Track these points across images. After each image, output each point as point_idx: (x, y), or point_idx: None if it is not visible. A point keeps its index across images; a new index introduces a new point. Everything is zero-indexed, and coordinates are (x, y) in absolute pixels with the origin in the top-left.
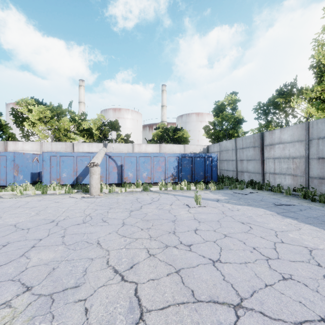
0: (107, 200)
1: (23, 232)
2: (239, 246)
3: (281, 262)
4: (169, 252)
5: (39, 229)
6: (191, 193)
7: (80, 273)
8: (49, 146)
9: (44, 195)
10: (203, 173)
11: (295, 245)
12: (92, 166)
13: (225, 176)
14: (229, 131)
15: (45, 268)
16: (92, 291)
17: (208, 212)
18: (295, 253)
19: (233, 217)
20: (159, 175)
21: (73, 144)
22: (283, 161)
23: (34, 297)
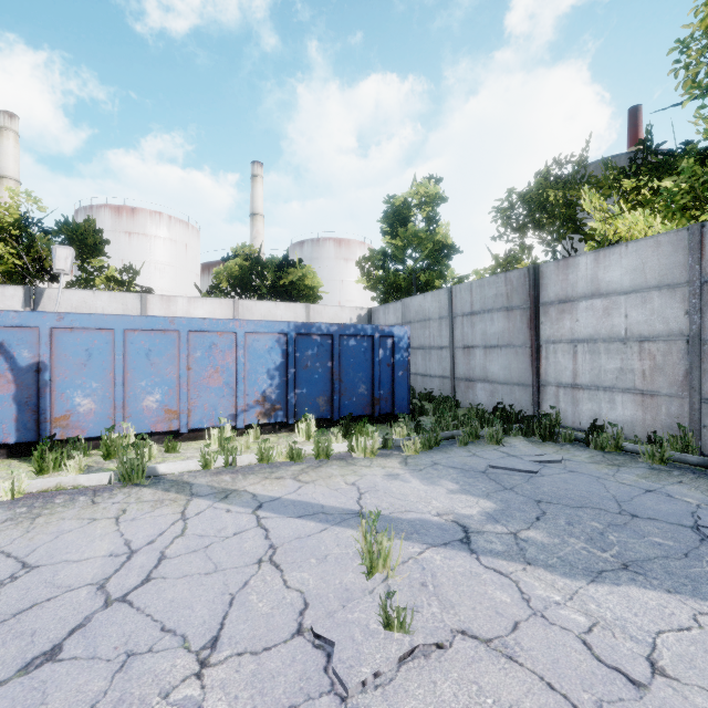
0: None
1: None
2: None
3: None
4: None
5: None
6: (333, 484)
7: None
8: None
9: None
10: (369, 388)
11: None
12: None
13: (419, 393)
14: (421, 276)
15: None
16: None
17: None
18: None
19: None
20: (214, 402)
21: None
22: (606, 349)
23: None
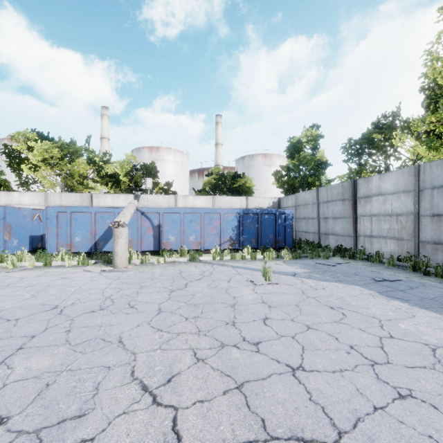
0: (137, 275)
1: (7, 325)
2: (330, 343)
3: (393, 369)
4: (226, 355)
5: (34, 319)
6: (256, 264)
7: (88, 392)
8: (57, 198)
9: (47, 268)
10: (274, 236)
11: (410, 341)
12: (116, 226)
13: (303, 241)
14: (308, 179)
15: (34, 384)
16: (105, 424)
17: (282, 292)
18: (412, 354)
19: (318, 299)
20: (212, 240)
21: (91, 196)
22: (383, 219)
23: (9, 436)
